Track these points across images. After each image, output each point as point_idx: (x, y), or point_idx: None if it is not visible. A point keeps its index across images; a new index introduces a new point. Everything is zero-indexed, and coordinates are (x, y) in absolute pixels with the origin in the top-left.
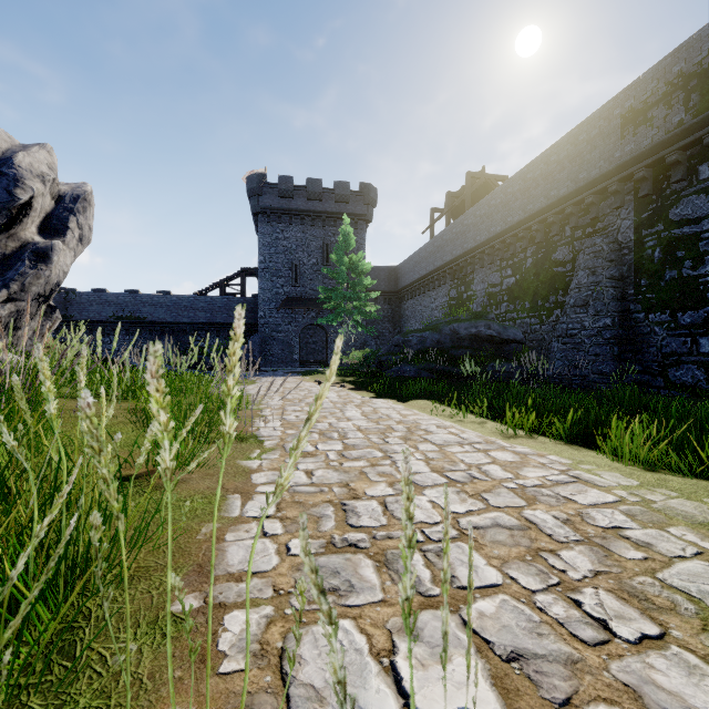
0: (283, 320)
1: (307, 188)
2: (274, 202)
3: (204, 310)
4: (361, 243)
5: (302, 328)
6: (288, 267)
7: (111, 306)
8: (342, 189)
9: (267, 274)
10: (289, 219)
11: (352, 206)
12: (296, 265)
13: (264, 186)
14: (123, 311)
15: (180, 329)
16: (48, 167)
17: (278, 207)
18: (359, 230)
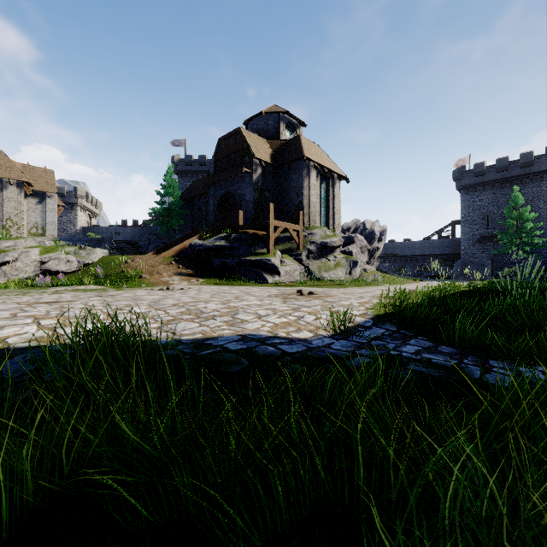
0: (477, 251)
1: (495, 166)
2: (470, 181)
3: (428, 248)
4: (546, 190)
5: (493, 254)
6: (481, 218)
7: (382, 249)
8: (526, 158)
9: (466, 224)
10: (482, 188)
11: (536, 167)
12: (487, 215)
13: (463, 173)
14: (388, 251)
15: (415, 259)
16: (379, 227)
17: (473, 183)
18: (544, 182)
